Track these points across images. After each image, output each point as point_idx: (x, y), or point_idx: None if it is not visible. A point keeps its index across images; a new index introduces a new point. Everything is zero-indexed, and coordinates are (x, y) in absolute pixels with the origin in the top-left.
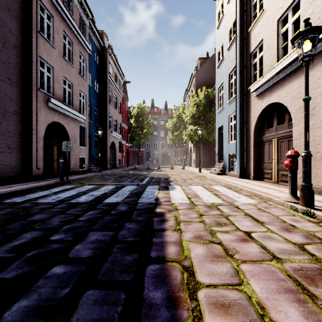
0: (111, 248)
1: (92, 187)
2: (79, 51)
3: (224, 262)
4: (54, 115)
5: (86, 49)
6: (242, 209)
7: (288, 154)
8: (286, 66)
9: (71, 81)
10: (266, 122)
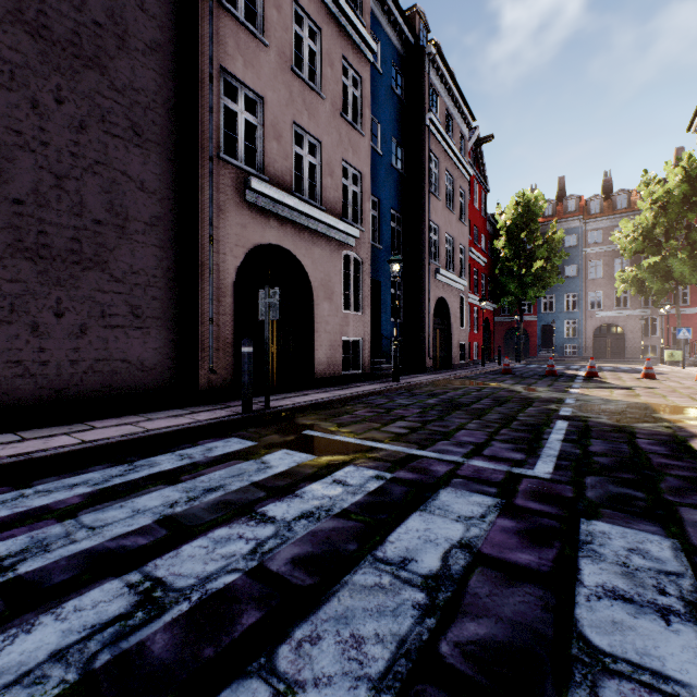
0: None
1: (284, 469)
2: (342, 56)
3: None
4: (265, 228)
5: (362, 48)
6: None
7: None
8: None
9: (316, 135)
10: None
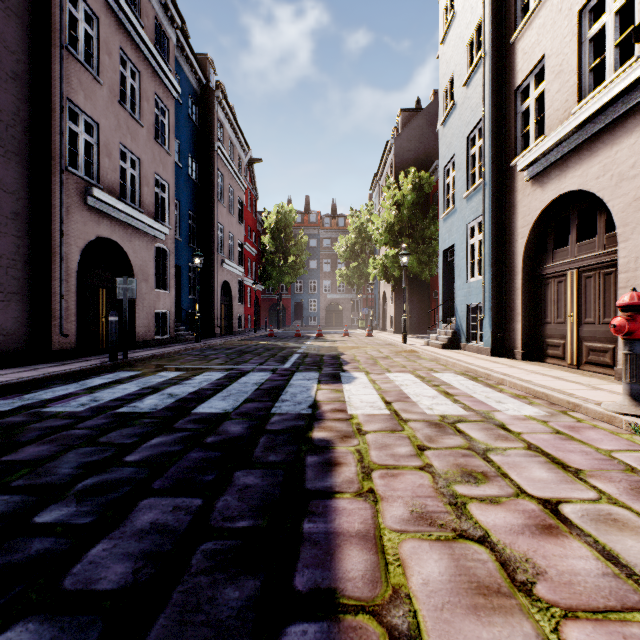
0: (188, 557)
1: (176, 375)
2: (155, 93)
3: (512, 616)
4: (100, 225)
5: (170, 88)
6: (515, 431)
7: (623, 301)
8: (601, 107)
9: (137, 153)
10: (552, 235)
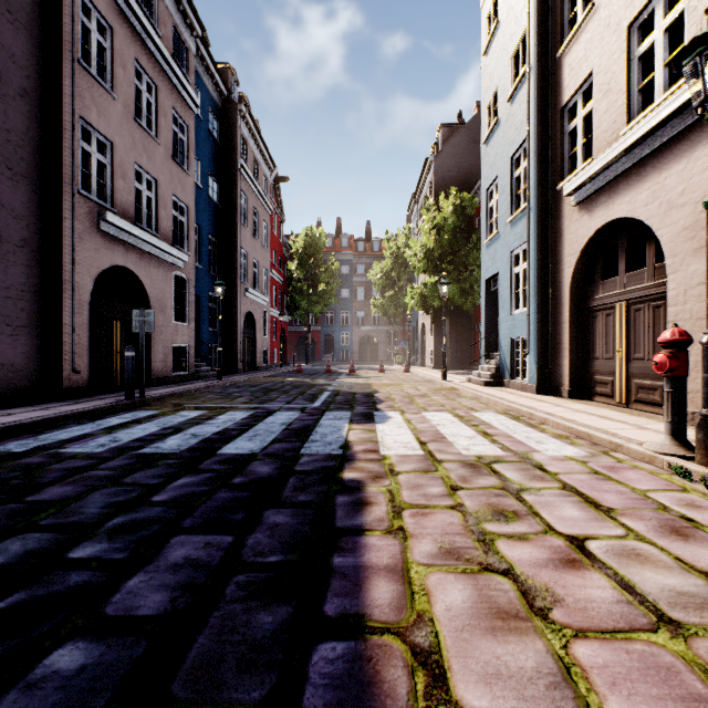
0: (222, 587)
1: (198, 415)
2: (173, 108)
3: (527, 636)
4: (114, 252)
5: (189, 102)
6: (552, 471)
7: (664, 338)
8: (649, 131)
9: (153, 174)
10: (601, 265)
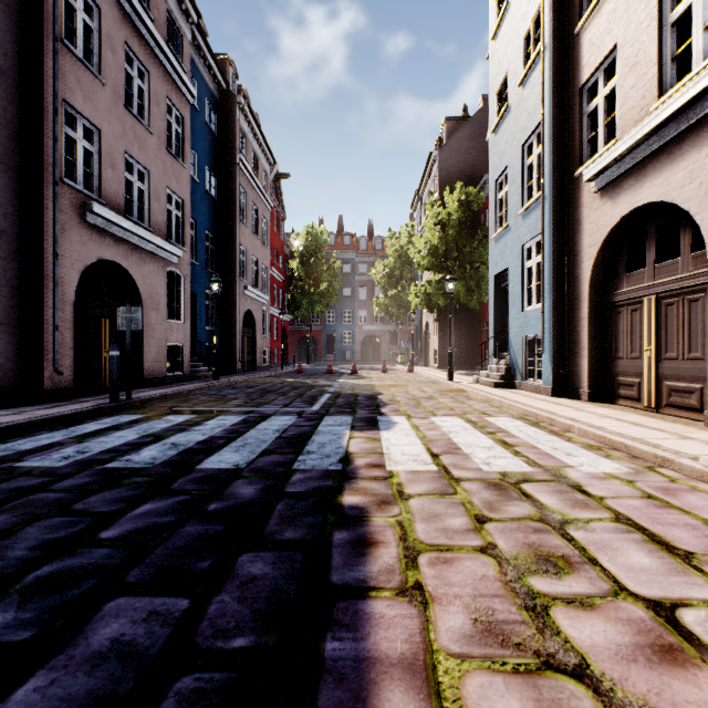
0: (154, 703)
1: (185, 420)
2: (167, 96)
3: None
4: (101, 245)
5: (185, 92)
6: (596, 495)
7: None
8: (688, 102)
9: (146, 165)
10: (625, 256)
